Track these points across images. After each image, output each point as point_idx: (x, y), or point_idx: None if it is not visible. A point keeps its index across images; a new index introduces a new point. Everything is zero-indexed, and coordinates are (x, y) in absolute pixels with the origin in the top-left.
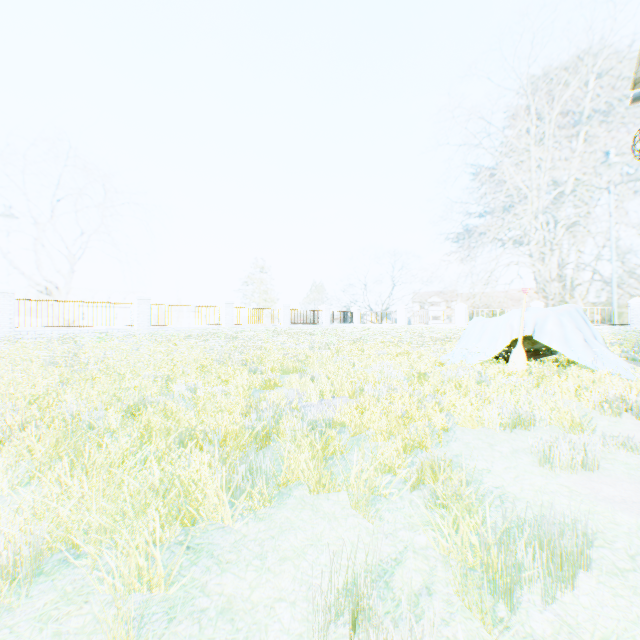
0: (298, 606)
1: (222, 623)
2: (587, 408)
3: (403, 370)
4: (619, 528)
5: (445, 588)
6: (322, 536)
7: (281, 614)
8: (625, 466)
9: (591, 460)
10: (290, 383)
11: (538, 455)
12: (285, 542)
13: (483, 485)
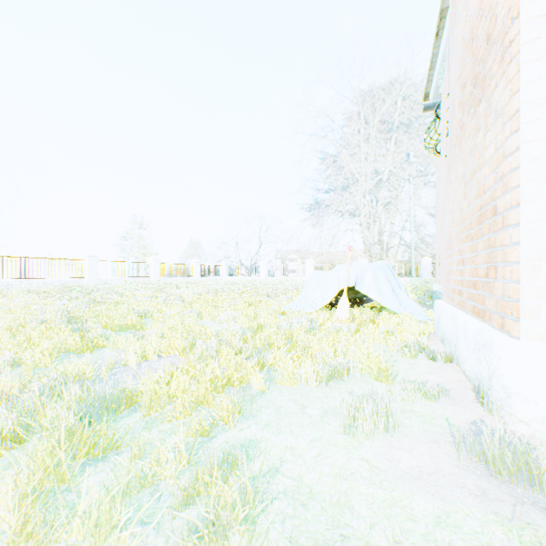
0: None
1: None
2: (393, 351)
3: (246, 321)
4: (417, 528)
5: None
6: None
7: None
8: (421, 419)
9: (392, 421)
10: (116, 343)
11: (344, 421)
12: None
13: (279, 477)
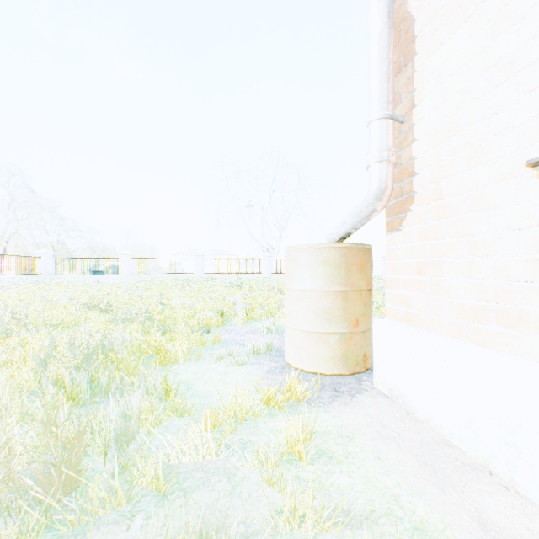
0: None
1: None
2: None
3: None
4: None
5: None
6: None
7: None
8: None
9: None
10: None
11: None
12: None
13: None
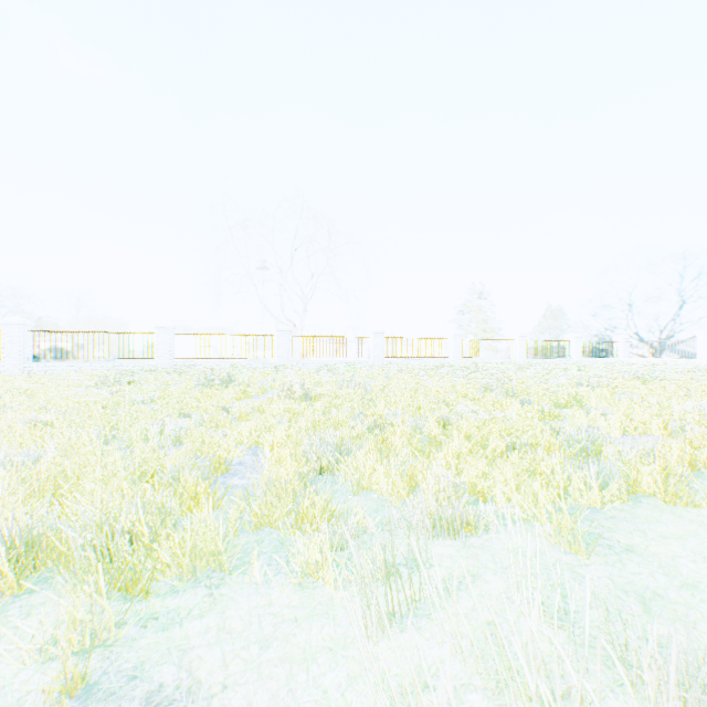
0: (698, 563)
1: (631, 554)
2: None
3: None
4: None
5: None
6: (696, 532)
7: (684, 563)
8: None
9: None
10: (572, 416)
11: None
12: (657, 528)
13: None
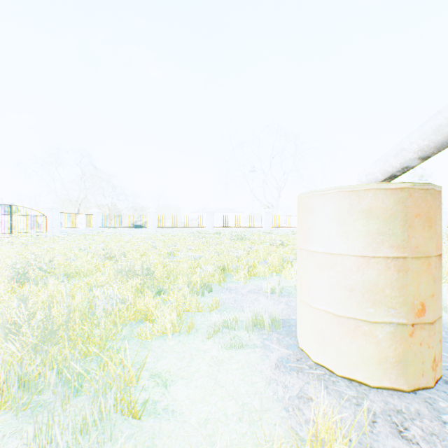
0: None
1: None
2: None
3: None
4: None
5: (445, 295)
6: None
7: None
8: None
9: None
10: None
11: None
12: None
13: None
